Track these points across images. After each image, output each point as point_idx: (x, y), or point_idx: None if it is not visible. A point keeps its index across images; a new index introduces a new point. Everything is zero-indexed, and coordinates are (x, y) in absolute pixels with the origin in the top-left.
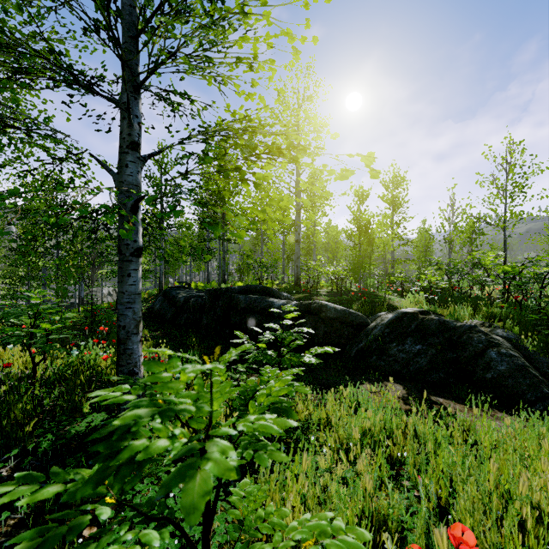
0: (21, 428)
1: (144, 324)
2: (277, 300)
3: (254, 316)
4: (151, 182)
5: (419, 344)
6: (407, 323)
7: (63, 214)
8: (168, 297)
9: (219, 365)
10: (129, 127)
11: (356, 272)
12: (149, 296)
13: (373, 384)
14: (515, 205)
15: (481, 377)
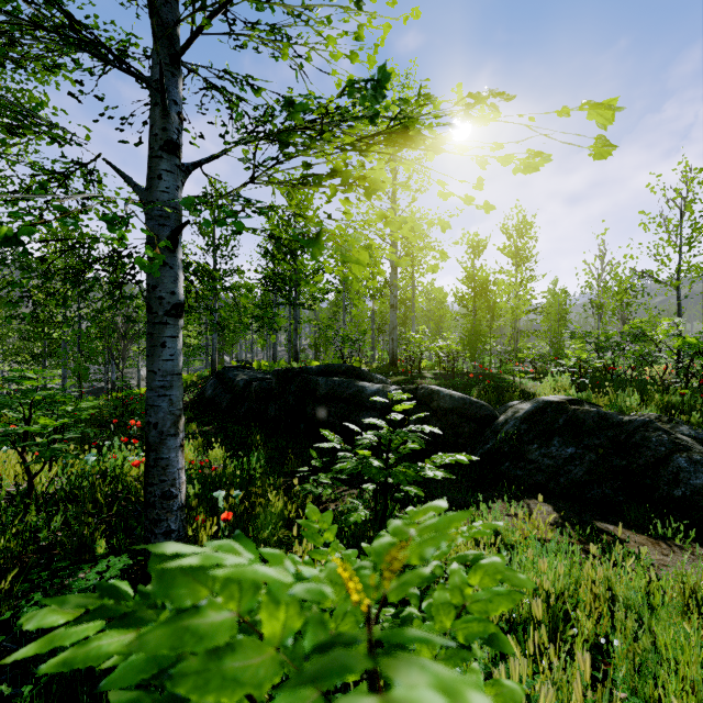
0: (0, 579)
1: (192, 416)
2: (370, 384)
3: (338, 406)
4: (201, 230)
5: (572, 446)
6: (551, 417)
7: (31, 224)
8: (223, 380)
9: (449, 675)
10: (163, 117)
11: (472, 347)
12: (199, 379)
13: (509, 503)
14: (694, 255)
15: (666, 495)
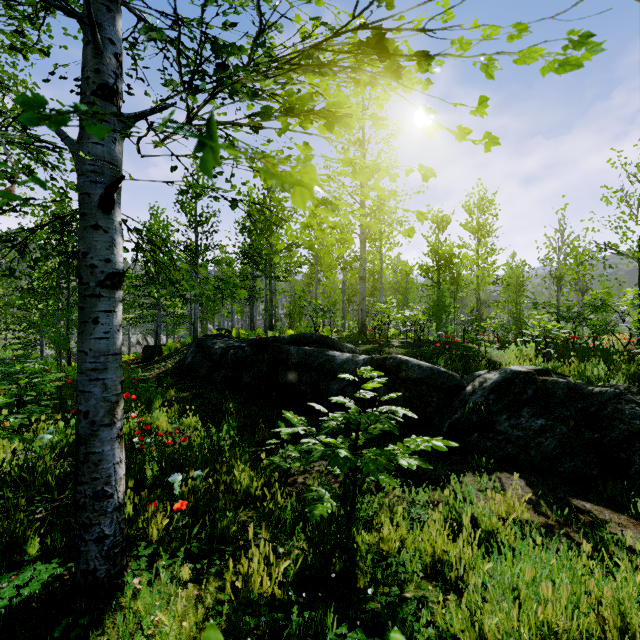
0: None
1: (172, 382)
2: (339, 354)
3: (309, 375)
4: (184, 208)
5: (542, 417)
6: (520, 387)
7: None
8: (202, 348)
9: None
10: (94, 56)
11: (437, 317)
12: (182, 346)
13: (480, 476)
14: None
15: None
